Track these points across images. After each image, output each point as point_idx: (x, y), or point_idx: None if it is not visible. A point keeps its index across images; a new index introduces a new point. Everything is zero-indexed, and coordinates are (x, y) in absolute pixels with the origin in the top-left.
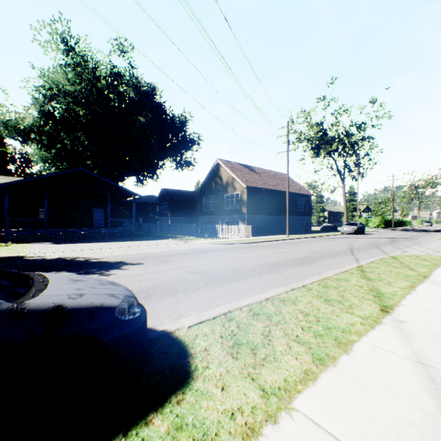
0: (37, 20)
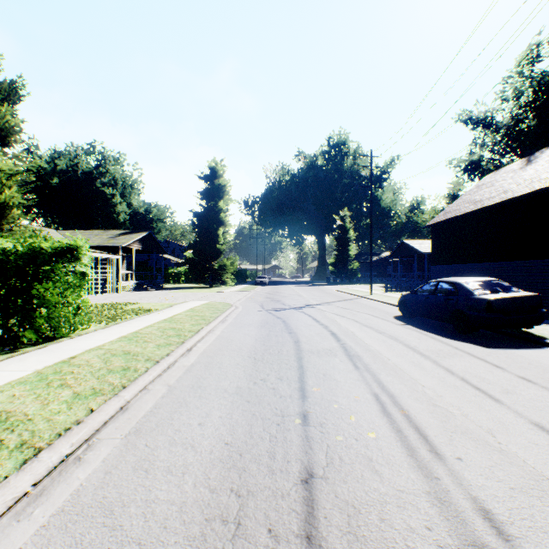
0: (462, 119)
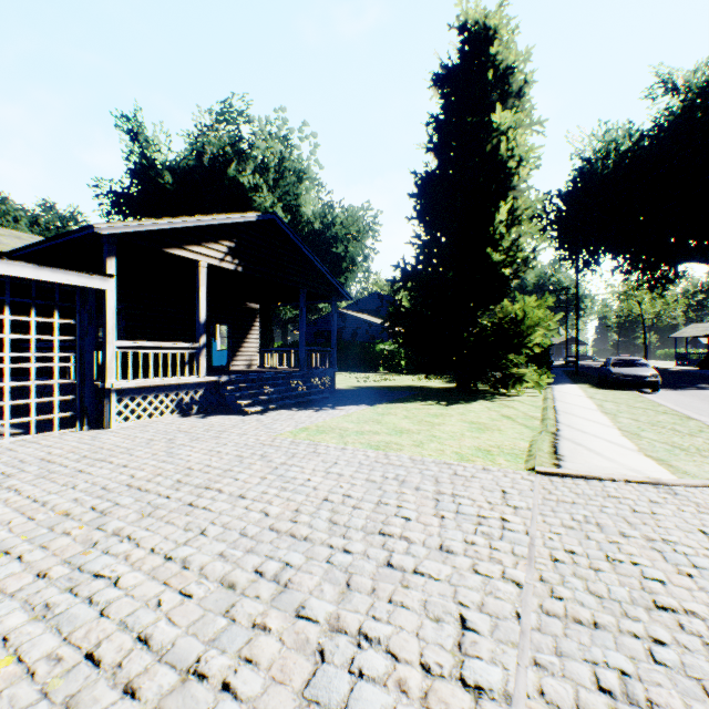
0: None
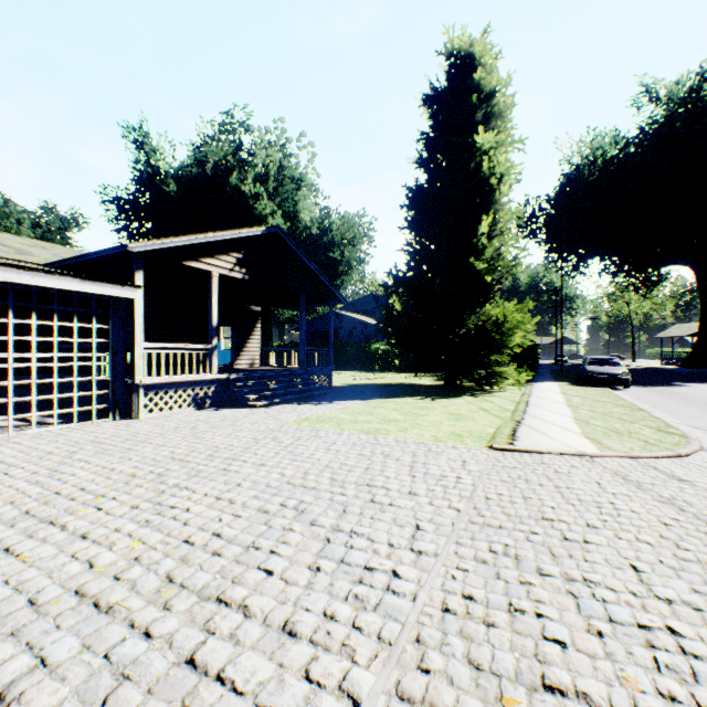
0: None
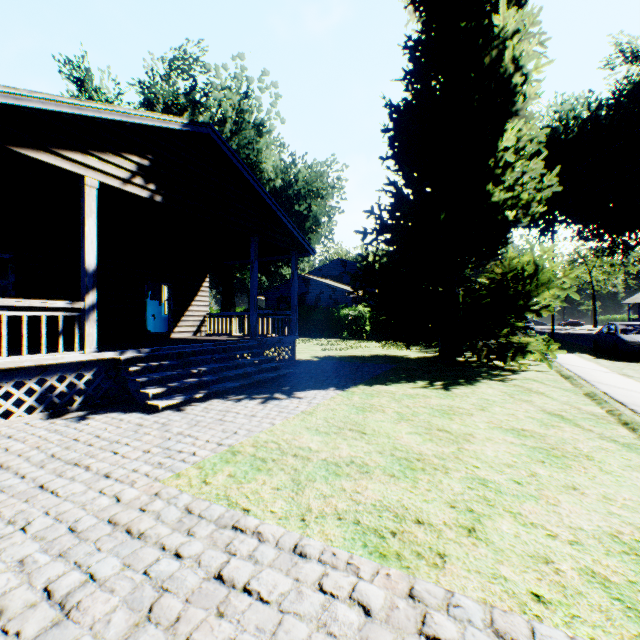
0: None
